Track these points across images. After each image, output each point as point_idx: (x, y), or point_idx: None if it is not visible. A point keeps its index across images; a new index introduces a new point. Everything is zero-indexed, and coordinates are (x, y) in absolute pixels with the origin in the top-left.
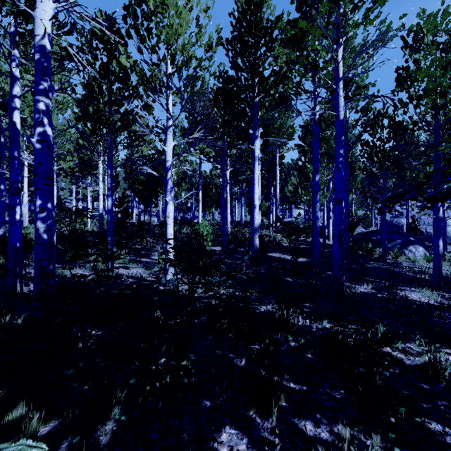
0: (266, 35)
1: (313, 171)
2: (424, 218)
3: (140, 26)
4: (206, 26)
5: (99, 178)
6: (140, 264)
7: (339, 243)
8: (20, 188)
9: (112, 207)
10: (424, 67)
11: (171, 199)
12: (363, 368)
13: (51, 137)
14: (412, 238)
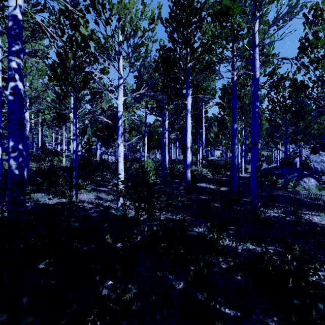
0: (196, 14)
1: (232, 121)
2: (312, 157)
3: (97, 4)
4: (149, 5)
5: (71, 127)
6: (99, 192)
7: (255, 177)
8: (1, 133)
9: (76, 148)
10: None
11: (122, 142)
12: (297, 300)
13: (22, 91)
14: (306, 172)
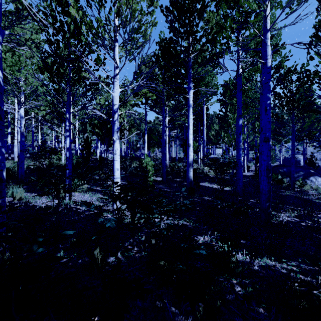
0: (200, 0)
1: (237, 116)
2: (316, 155)
3: None
4: None
5: None
6: (95, 192)
7: (267, 177)
8: None
9: (70, 146)
10: None
11: (118, 138)
12: None
13: None
14: (312, 171)
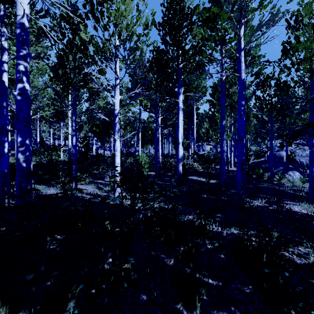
0: (187, 19)
1: (221, 118)
2: (298, 151)
3: (96, 11)
4: (143, 11)
5: (69, 123)
6: (96, 184)
7: (241, 169)
8: (7, 129)
9: (76, 143)
10: (302, 42)
11: (118, 138)
12: (267, 270)
13: (28, 91)
14: (291, 166)
